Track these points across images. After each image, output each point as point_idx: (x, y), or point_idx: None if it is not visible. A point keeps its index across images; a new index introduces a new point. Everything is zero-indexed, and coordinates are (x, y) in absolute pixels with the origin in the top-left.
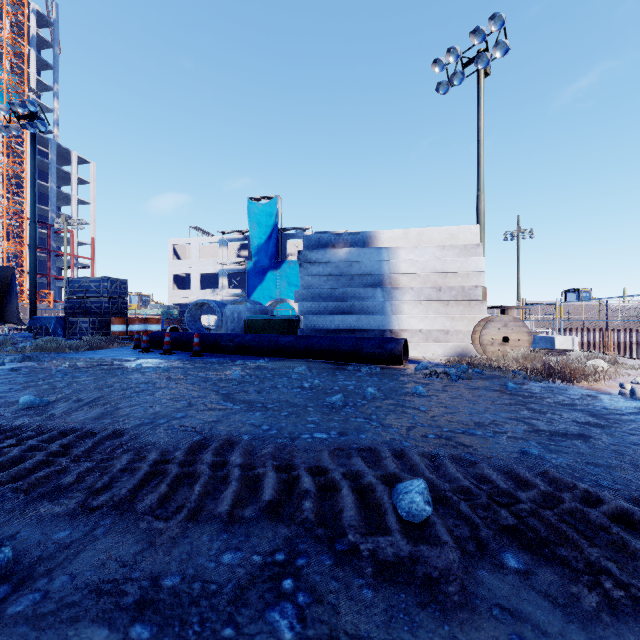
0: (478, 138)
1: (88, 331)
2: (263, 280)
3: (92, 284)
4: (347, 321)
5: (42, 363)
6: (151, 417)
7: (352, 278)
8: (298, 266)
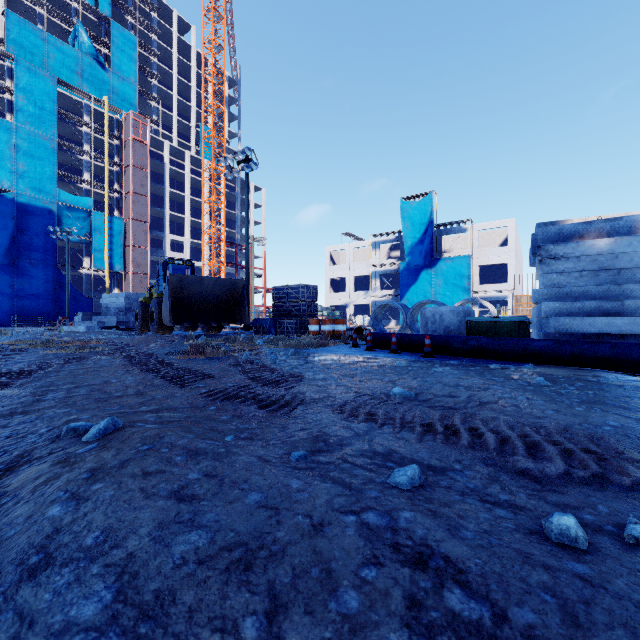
0: None
1: (293, 330)
2: (417, 280)
3: (292, 291)
4: (614, 324)
5: (310, 357)
6: (583, 422)
7: (618, 273)
8: (456, 263)
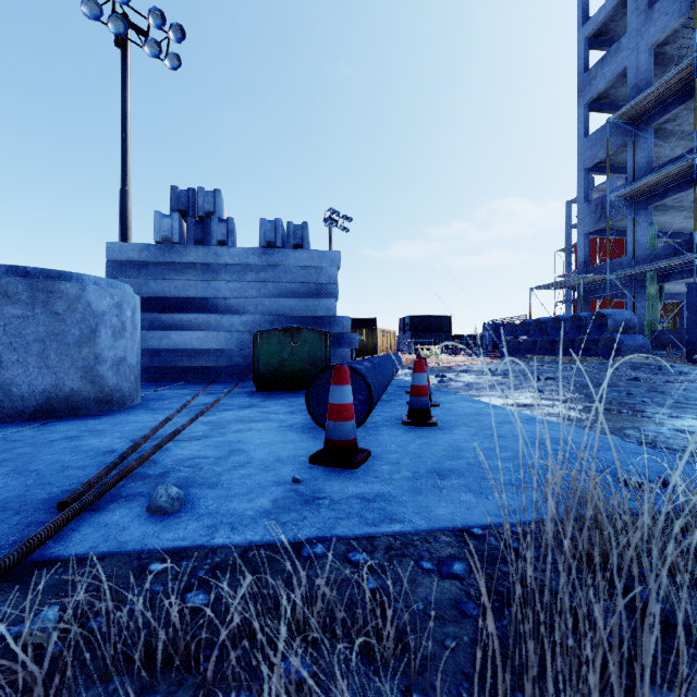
0: (127, 121)
1: None
2: None
3: None
4: None
5: None
6: None
7: None
8: None
